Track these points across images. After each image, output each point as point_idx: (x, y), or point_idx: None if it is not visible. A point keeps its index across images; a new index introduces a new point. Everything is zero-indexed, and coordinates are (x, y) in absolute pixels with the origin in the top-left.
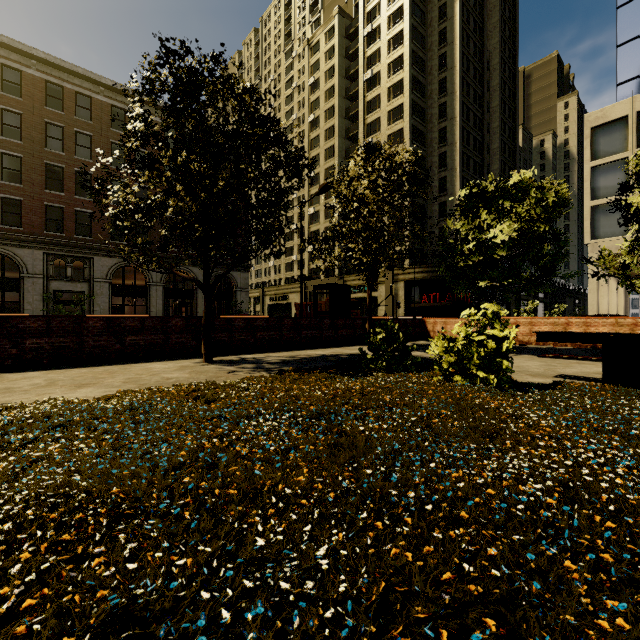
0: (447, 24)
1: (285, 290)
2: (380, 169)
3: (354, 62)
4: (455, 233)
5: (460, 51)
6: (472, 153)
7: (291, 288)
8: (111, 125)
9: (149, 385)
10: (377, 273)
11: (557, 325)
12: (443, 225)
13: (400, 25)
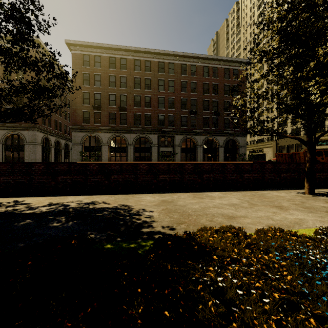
0: None
1: (260, 146)
2: None
3: None
4: None
5: None
6: None
7: (265, 145)
8: (181, 73)
9: None
10: None
11: None
12: None
13: None
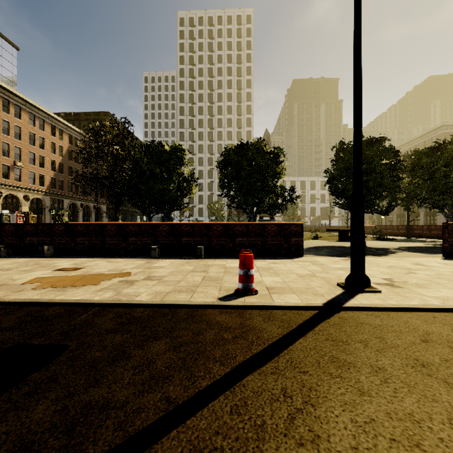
0: None
1: None
2: None
3: None
4: None
5: None
6: None
7: None
8: None
9: None
10: None
11: None
12: None
13: None
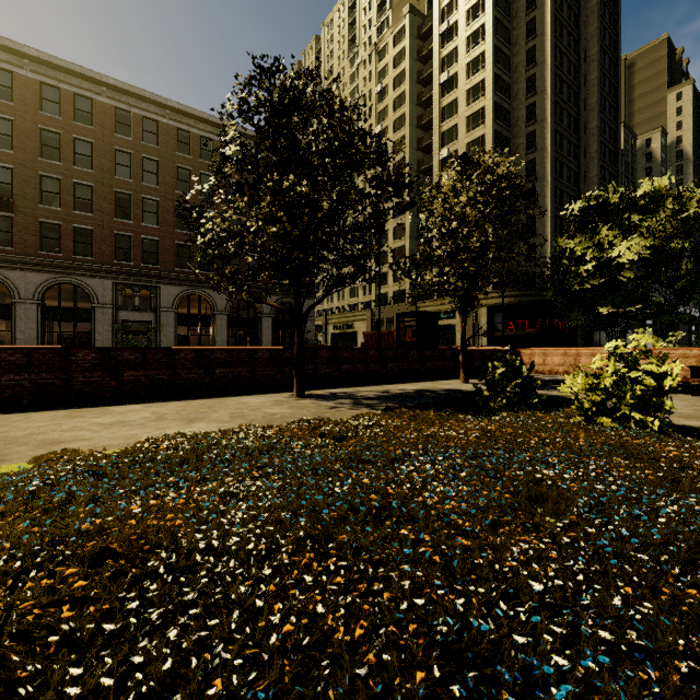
0: (536, 13)
1: (350, 318)
2: (478, 183)
3: (427, 64)
4: (566, 252)
5: (552, 43)
6: (566, 159)
7: (357, 316)
8: (177, 149)
9: (259, 421)
10: (475, 299)
11: (688, 357)
12: (531, 242)
13: (481, 19)
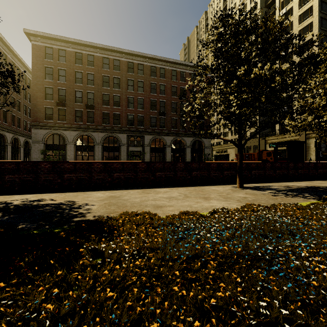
0: None
1: (225, 147)
2: None
3: (271, 8)
4: None
5: None
6: None
7: (229, 146)
8: (150, 75)
9: (244, 201)
10: None
11: None
12: None
13: None
